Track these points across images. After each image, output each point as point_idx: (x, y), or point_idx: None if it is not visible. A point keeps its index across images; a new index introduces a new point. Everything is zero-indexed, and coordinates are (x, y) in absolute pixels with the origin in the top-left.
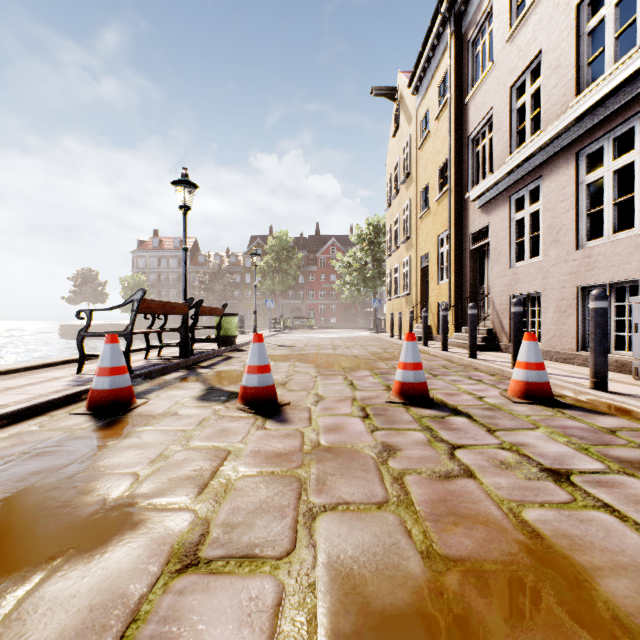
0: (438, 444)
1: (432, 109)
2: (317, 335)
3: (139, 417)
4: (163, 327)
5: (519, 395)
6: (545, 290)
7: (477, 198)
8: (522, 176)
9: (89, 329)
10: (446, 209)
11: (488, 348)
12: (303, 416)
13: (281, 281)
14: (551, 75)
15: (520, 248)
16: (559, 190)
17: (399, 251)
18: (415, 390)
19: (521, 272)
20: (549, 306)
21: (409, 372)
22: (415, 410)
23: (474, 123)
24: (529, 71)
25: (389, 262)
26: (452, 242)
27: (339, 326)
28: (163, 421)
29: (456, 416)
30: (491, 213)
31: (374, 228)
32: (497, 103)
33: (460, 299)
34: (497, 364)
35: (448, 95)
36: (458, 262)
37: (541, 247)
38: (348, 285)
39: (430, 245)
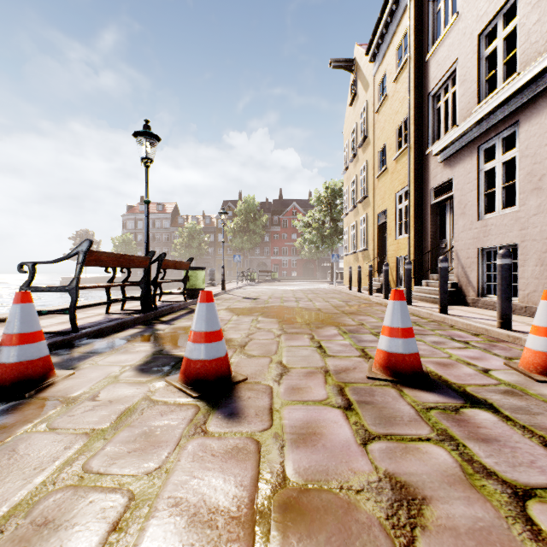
0: (485, 483)
1: (390, 72)
2: (280, 287)
3: (44, 403)
4: (126, 281)
5: (541, 370)
6: (523, 242)
7: (440, 152)
8: (494, 124)
9: (86, 281)
10: (405, 166)
11: (453, 302)
12: (261, 404)
13: (249, 239)
14: (531, 11)
15: (488, 200)
16: (542, 133)
17: (356, 210)
18: (406, 364)
19: (492, 224)
20: (528, 259)
21: (398, 340)
22: (411, 394)
23: (435, 79)
24: (501, 14)
25: (346, 221)
26: (412, 198)
27: (299, 279)
28: (70, 412)
29: (475, 408)
30: (455, 166)
31: (331, 191)
32: (462, 54)
33: (420, 253)
34: (476, 321)
35: (408, 55)
36: (418, 217)
37: (517, 196)
38: (308, 242)
39: (388, 202)
